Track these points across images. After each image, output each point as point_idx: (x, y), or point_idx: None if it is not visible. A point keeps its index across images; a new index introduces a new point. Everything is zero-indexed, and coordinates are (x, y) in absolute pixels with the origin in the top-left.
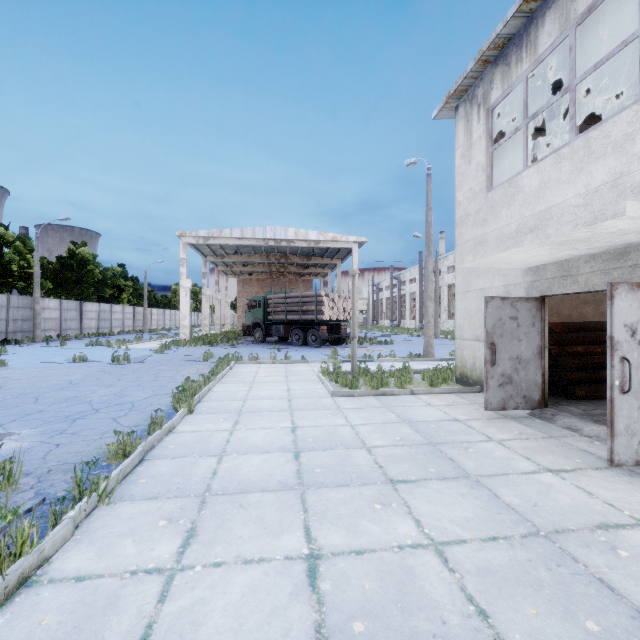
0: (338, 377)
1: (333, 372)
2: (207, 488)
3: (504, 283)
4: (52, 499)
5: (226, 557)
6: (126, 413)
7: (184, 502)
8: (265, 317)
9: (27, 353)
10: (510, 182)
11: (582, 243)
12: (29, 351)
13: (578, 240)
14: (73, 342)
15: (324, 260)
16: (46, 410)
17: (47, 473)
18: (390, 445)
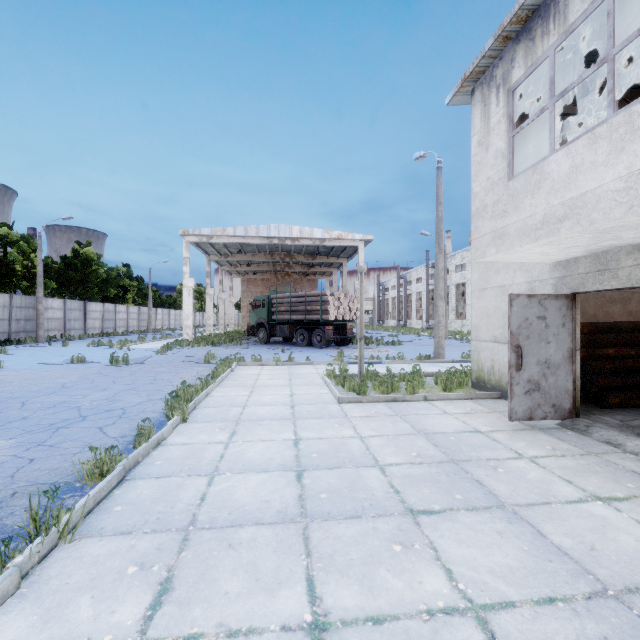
0: (345, 381)
1: (339, 375)
2: (192, 519)
3: (527, 279)
4: (7, 533)
5: (205, 626)
6: (114, 421)
7: (162, 539)
8: (269, 317)
9: (27, 354)
10: (535, 168)
11: (630, 230)
12: (30, 351)
13: (627, 226)
14: (76, 342)
15: (329, 259)
16: (30, 417)
17: (10, 497)
18: (406, 463)
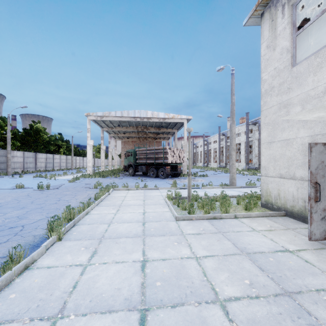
0: (179, 202)
1: (175, 197)
2: None
3: (310, 134)
4: None
5: None
6: (8, 239)
7: None
8: (134, 161)
9: None
10: (317, 54)
11: None
12: None
13: None
14: (28, 175)
15: (168, 130)
16: None
17: None
18: (244, 296)
